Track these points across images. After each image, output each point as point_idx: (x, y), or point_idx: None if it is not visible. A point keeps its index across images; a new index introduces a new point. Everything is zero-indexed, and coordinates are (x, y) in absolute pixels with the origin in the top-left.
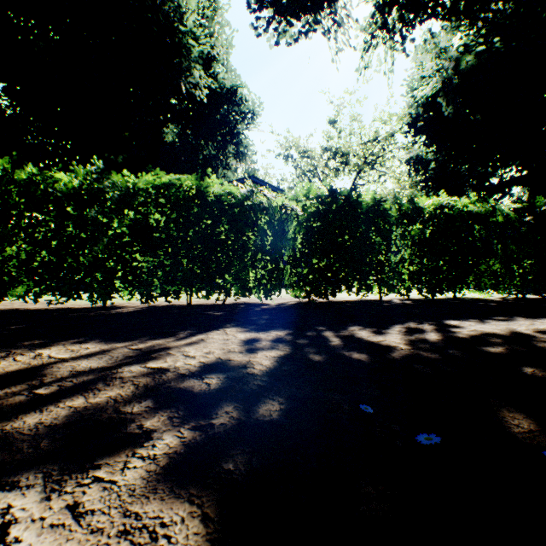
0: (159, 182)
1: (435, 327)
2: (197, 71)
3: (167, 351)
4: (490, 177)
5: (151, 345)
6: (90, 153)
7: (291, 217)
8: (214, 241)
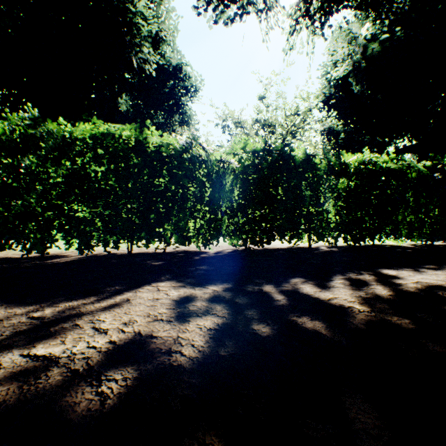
0: (96, 131)
1: (377, 278)
2: (146, 48)
3: (76, 320)
4: (388, 146)
5: (61, 310)
6: (52, 118)
7: (228, 171)
8: (153, 192)
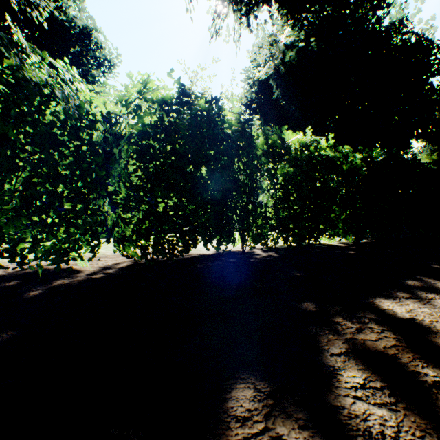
0: None
1: (404, 338)
2: None
3: None
4: None
5: None
6: None
7: (125, 137)
8: None
